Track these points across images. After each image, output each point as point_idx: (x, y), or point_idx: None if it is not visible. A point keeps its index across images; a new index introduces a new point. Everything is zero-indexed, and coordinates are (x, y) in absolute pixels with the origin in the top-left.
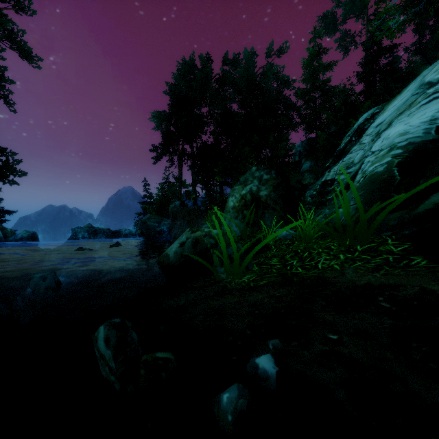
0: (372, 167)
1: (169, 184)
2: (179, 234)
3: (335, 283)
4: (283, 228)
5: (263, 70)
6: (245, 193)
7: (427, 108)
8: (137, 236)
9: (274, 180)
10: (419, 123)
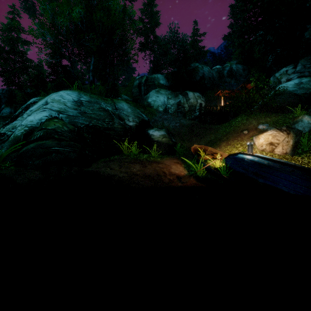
0: (18, 132)
1: None
2: None
3: None
4: None
5: None
6: None
7: (42, 113)
8: None
9: None
10: (37, 119)
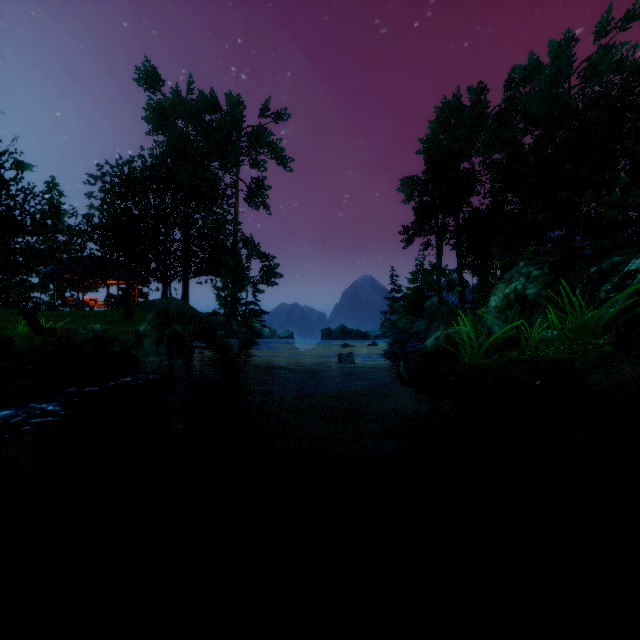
0: None
1: (424, 274)
2: None
3: (534, 359)
4: (509, 326)
5: (590, 63)
6: (508, 292)
7: None
8: (388, 339)
9: (545, 276)
10: None
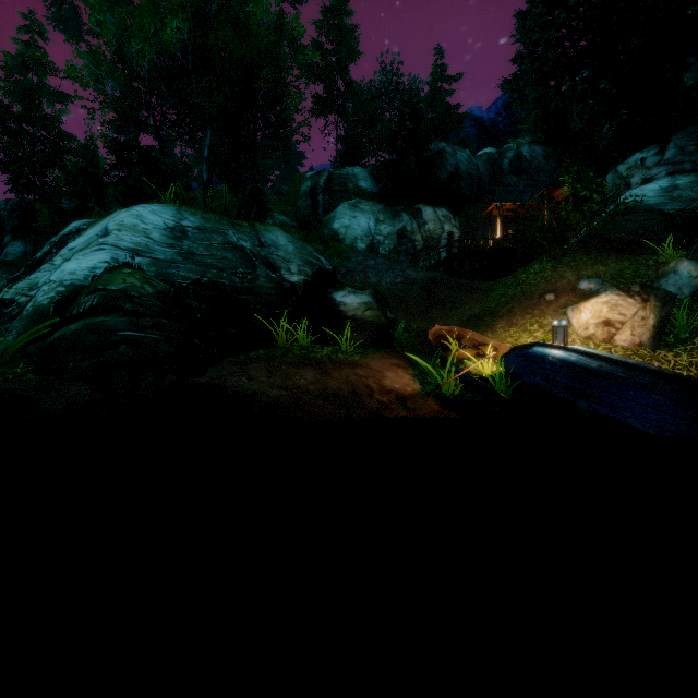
0: (42, 298)
1: None
2: None
3: None
4: None
5: None
6: None
7: (96, 256)
8: None
9: None
10: (86, 268)
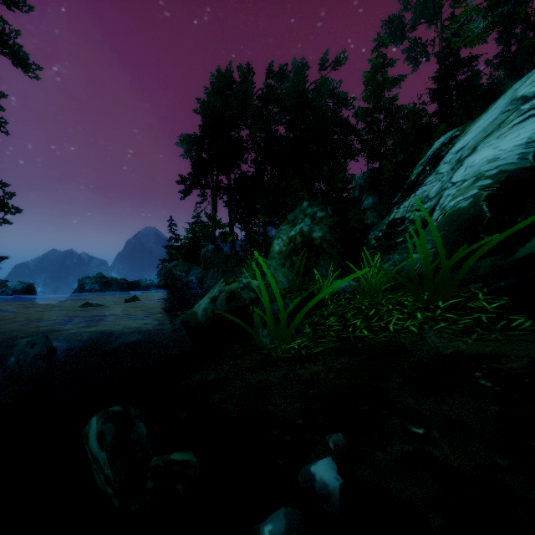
0: (453, 202)
1: (201, 224)
2: (212, 286)
3: (413, 351)
4: (344, 279)
5: (316, 86)
6: (294, 235)
7: (522, 128)
8: (160, 289)
9: (330, 218)
10: (512, 147)
